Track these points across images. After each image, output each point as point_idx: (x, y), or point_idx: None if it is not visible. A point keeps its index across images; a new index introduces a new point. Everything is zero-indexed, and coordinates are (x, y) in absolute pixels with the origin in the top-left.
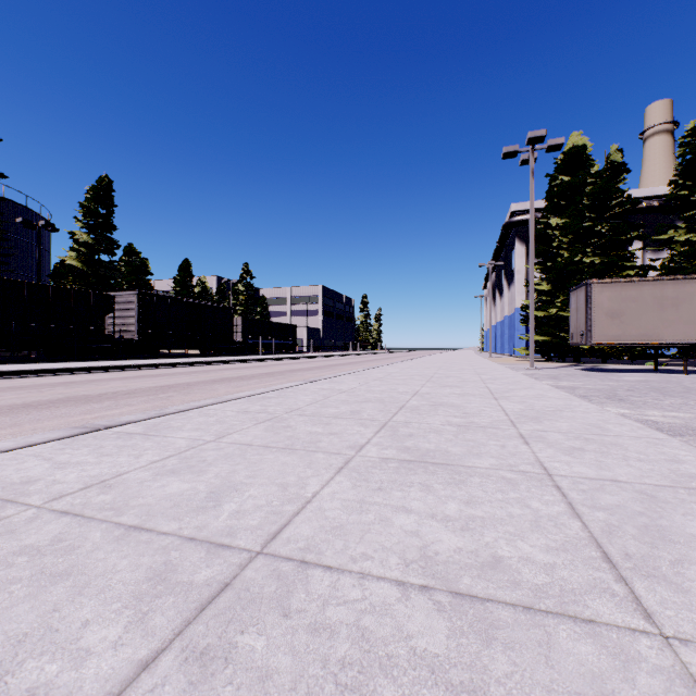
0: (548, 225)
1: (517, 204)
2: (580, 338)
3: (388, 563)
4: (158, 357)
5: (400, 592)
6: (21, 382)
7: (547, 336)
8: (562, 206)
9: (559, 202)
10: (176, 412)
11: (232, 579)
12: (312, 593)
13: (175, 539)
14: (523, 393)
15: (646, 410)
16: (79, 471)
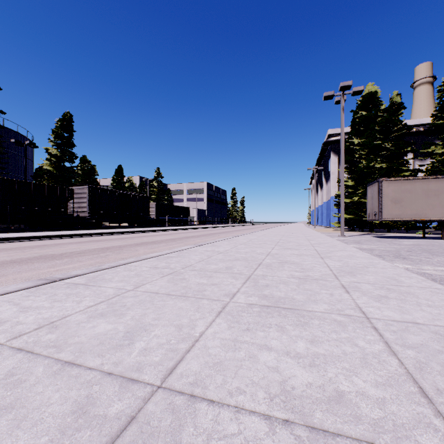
0: (352, 143)
1: (332, 130)
2: (374, 216)
3: (257, 397)
4: (101, 228)
5: (268, 426)
6: (12, 245)
7: (352, 215)
8: (361, 130)
9: (359, 128)
10: (109, 268)
11: (137, 412)
12: (199, 427)
13: (97, 374)
14: (340, 253)
15: (422, 265)
16: (37, 314)
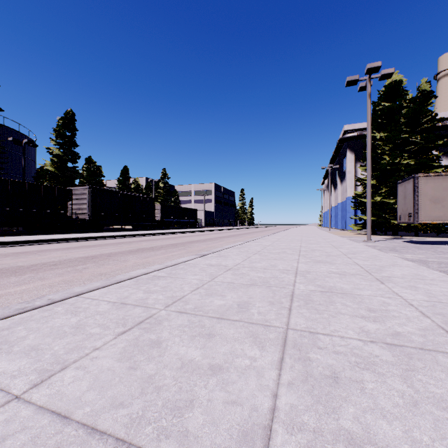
0: (373, 138)
1: (348, 126)
2: (408, 218)
3: None
4: (103, 231)
5: None
6: None
7: (373, 216)
8: (384, 124)
9: (382, 121)
10: (45, 305)
11: None
12: None
13: None
14: (398, 272)
15: None
16: None
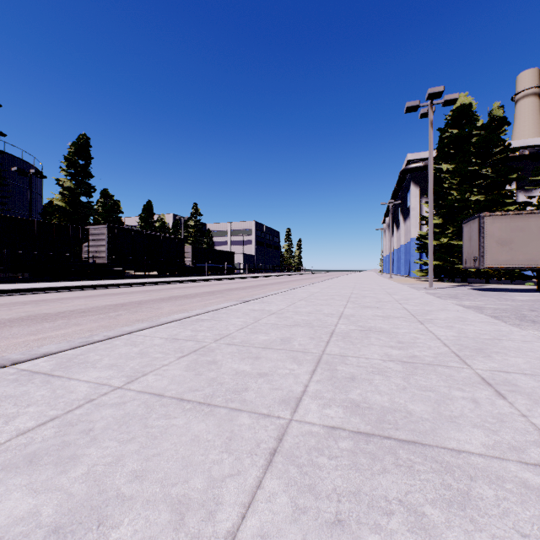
0: (439, 170)
1: (412, 154)
2: (473, 263)
3: None
4: (124, 277)
5: None
6: (1, 300)
7: (439, 261)
8: (452, 154)
9: (449, 151)
10: (103, 340)
11: None
12: None
13: None
14: (443, 315)
15: None
16: None
